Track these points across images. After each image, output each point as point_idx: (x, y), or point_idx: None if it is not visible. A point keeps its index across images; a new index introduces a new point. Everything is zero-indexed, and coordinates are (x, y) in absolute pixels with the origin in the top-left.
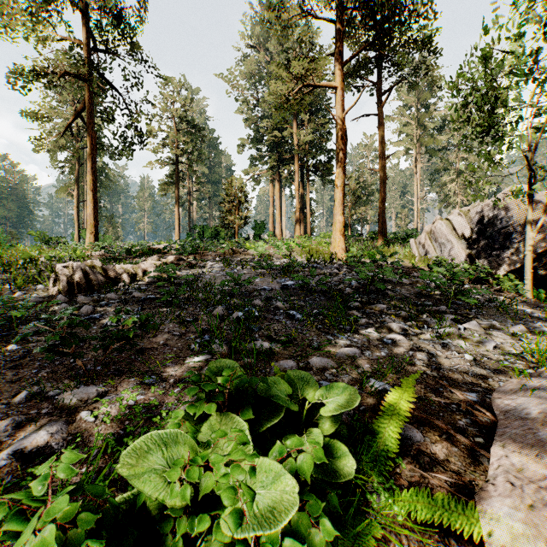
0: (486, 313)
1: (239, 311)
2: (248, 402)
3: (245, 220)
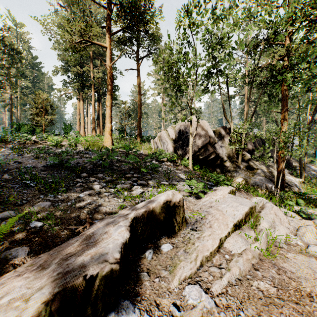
0: (158, 176)
1: None
2: None
3: (50, 122)
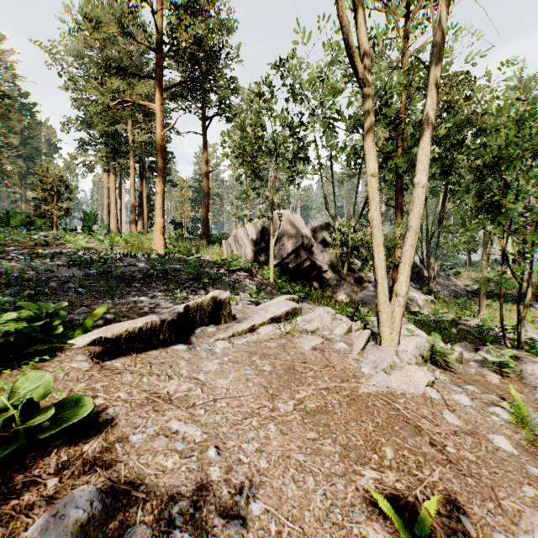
0: (223, 287)
1: (32, 289)
2: (8, 308)
3: (67, 211)
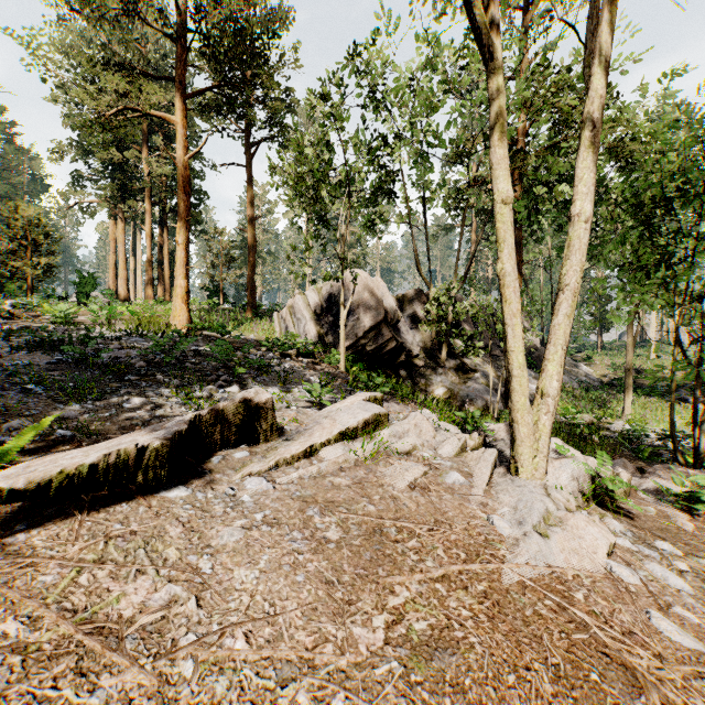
0: (269, 380)
1: None
2: None
3: (48, 270)
